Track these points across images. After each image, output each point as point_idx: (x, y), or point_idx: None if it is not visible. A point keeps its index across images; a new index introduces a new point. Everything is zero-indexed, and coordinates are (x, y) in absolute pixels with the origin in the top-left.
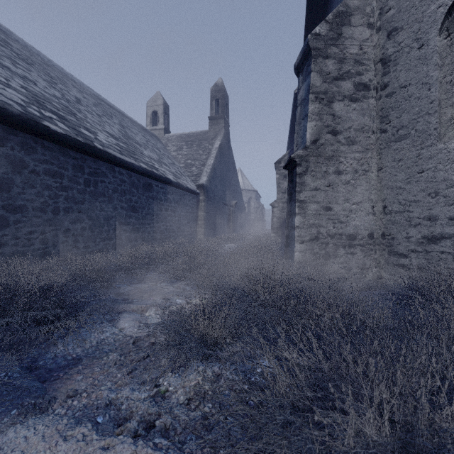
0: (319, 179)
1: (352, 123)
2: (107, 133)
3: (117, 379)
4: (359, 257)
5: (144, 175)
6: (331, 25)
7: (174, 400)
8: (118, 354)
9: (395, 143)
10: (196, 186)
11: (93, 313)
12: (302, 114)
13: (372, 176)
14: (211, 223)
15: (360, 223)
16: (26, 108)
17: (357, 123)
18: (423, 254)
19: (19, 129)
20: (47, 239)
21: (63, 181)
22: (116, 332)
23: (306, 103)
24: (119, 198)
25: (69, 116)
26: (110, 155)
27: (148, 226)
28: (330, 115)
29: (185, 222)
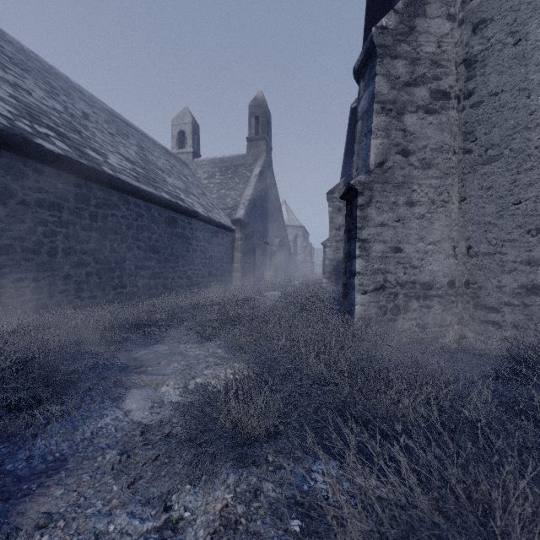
0: (386, 212)
1: (428, 141)
2: (121, 156)
3: (112, 495)
4: (436, 312)
5: (166, 208)
6: (401, 16)
7: (190, 536)
8: (117, 452)
9: (483, 166)
10: (232, 221)
11: (93, 388)
12: (364, 130)
13: (452, 208)
14: (250, 266)
15: (437, 268)
16: (14, 122)
17: (435, 140)
18: (521, 308)
19: (3, 148)
20: (42, 288)
21: (62, 214)
22: (120, 416)
23: (369, 115)
24: (135, 236)
25: (72, 134)
26: (123, 183)
27: (172, 270)
28: (400, 130)
29: (218, 265)
